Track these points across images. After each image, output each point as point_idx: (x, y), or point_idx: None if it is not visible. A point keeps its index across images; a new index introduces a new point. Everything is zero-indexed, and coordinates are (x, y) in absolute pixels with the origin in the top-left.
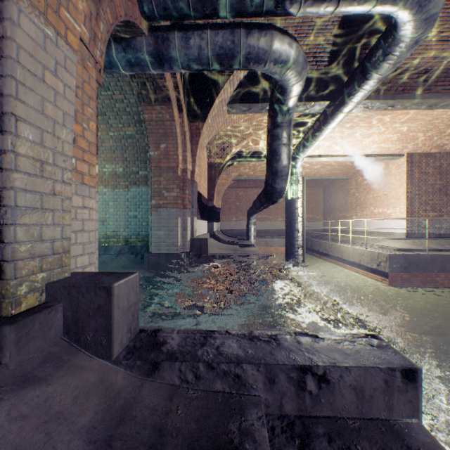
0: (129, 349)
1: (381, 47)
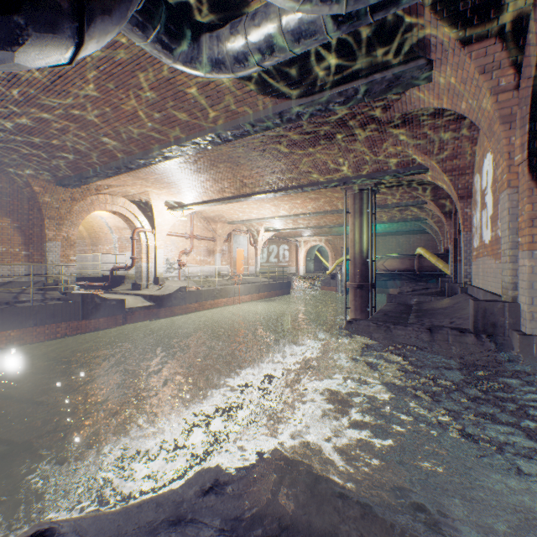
0: (466, 329)
1: (160, 12)
